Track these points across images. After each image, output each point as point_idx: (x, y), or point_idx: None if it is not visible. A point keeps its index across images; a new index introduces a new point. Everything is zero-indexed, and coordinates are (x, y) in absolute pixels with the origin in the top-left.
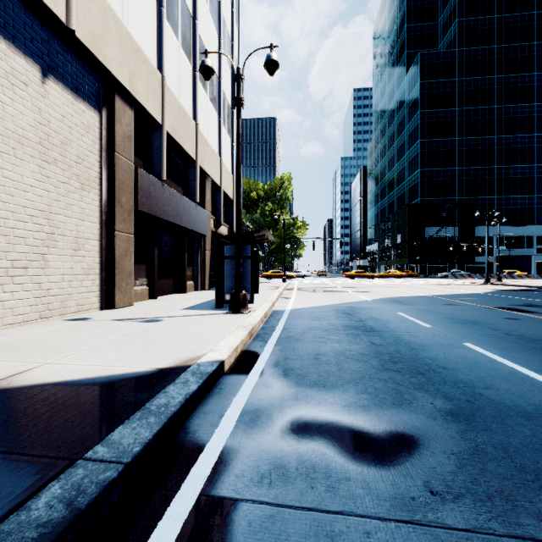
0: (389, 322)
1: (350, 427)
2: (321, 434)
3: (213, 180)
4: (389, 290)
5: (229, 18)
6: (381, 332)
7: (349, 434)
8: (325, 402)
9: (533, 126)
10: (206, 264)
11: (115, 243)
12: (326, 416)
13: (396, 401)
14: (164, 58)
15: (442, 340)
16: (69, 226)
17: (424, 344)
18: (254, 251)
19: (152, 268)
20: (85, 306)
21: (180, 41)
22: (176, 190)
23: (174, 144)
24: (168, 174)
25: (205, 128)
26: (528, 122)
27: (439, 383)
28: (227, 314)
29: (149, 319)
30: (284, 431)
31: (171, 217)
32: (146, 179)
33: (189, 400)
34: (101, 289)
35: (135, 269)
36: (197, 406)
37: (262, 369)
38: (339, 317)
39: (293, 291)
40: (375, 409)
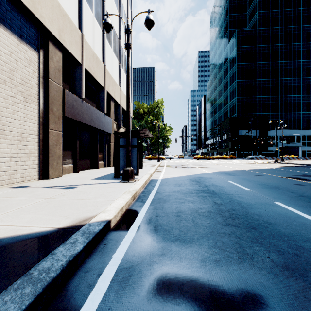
0: (224, 187)
1: (207, 286)
2: (183, 295)
3: (115, 100)
4: (220, 167)
5: (125, 4)
6: (220, 194)
7: (207, 295)
8: (185, 257)
9: (300, 73)
10: (111, 151)
11: (49, 137)
12: (187, 273)
13: (241, 256)
14: (83, 22)
15: (261, 200)
16: (15, 125)
17: (250, 203)
18: (139, 143)
19: (75, 153)
20: (28, 177)
21: (94, 13)
22: (92, 105)
23: (90, 76)
24: (86, 95)
25: (110, 68)
26: (297, 71)
27: (269, 236)
28: (120, 182)
29: (68, 186)
30: (151, 292)
31: (88, 121)
32: (70, 96)
33: (71, 262)
34: (39, 166)
35: (64, 154)
36: (82, 263)
37: (138, 225)
38: (192, 184)
39: (164, 167)
40: (226, 264)
